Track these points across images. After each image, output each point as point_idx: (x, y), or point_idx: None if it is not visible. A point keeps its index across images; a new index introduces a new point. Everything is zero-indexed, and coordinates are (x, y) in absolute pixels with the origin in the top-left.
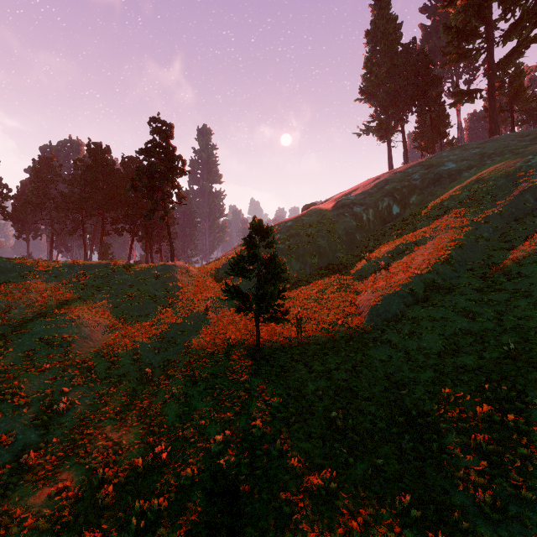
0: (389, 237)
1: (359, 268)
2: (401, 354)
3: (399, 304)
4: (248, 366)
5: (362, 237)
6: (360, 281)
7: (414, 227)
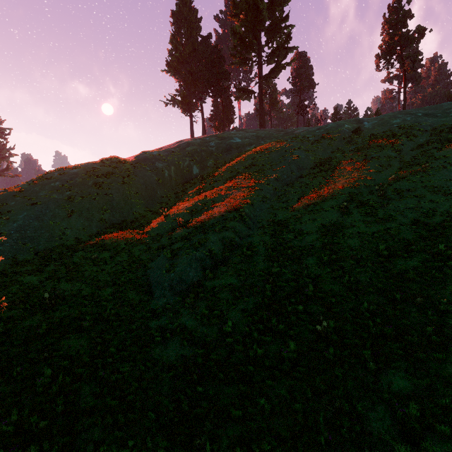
0: (189, 195)
1: (156, 226)
2: (198, 350)
3: (197, 269)
4: None
5: (164, 193)
6: (155, 241)
7: (212, 186)
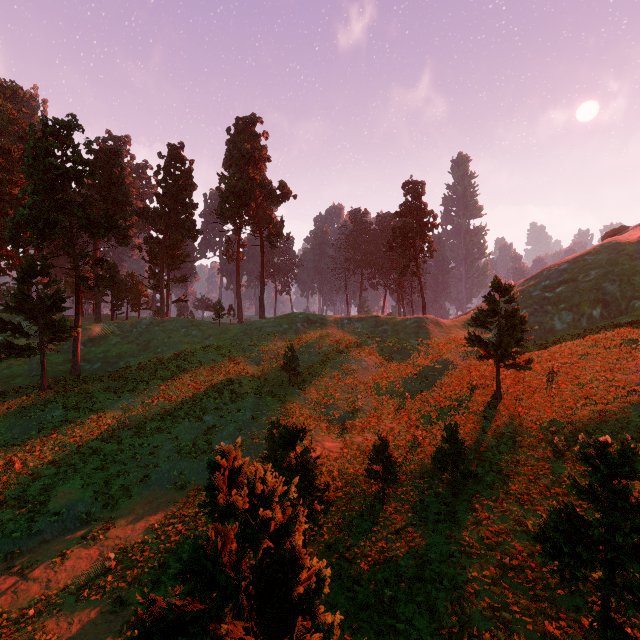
0: None
1: None
2: None
3: None
4: (488, 402)
5: None
6: None
7: None
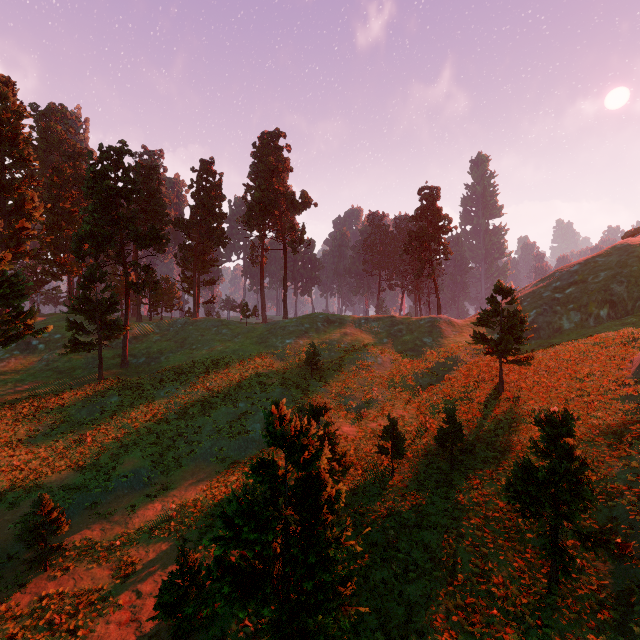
0: None
1: None
2: None
3: None
4: (491, 394)
5: None
6: None
7: None
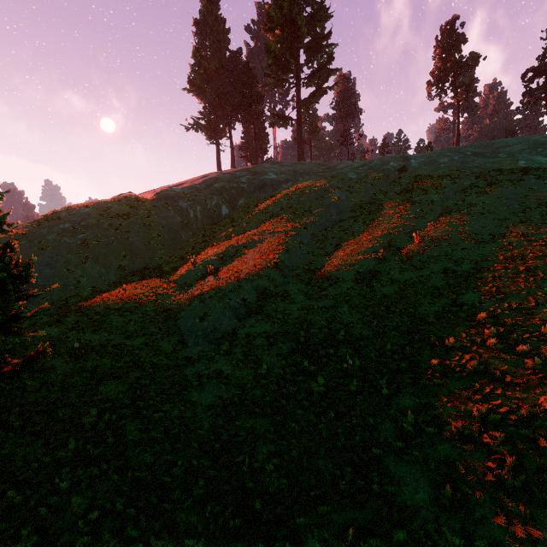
0: (219, 239)
1: (183, 274)
2: (235, 391)
3: (231, 318)
4: None
5: (189, 237)
6: (184, 290)
7: (244, 230)
